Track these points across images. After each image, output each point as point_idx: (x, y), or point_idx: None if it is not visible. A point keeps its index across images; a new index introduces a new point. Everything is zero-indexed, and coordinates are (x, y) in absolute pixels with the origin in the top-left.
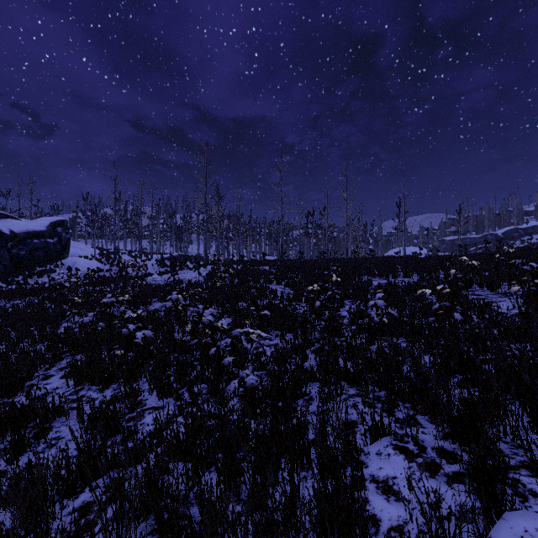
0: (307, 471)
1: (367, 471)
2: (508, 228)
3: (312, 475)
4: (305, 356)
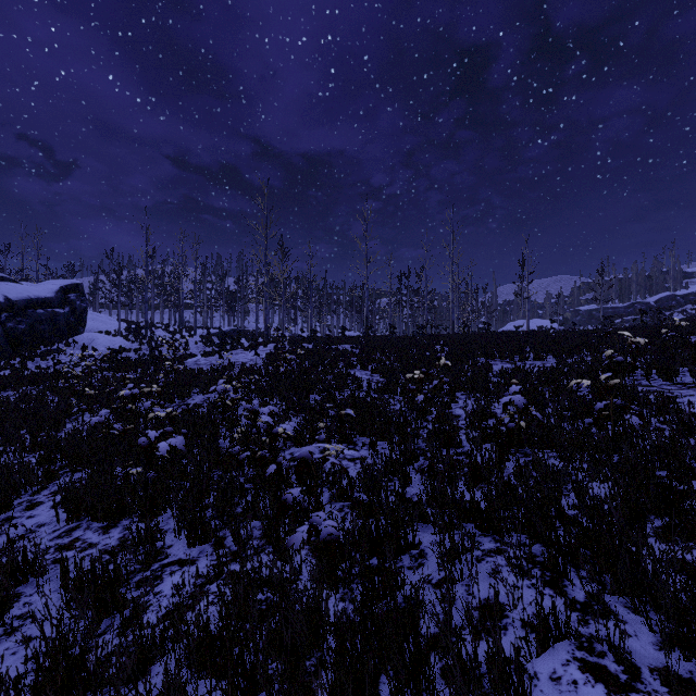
0: None
1: None
2: (663, 294)
3: None
4: (407, 477)
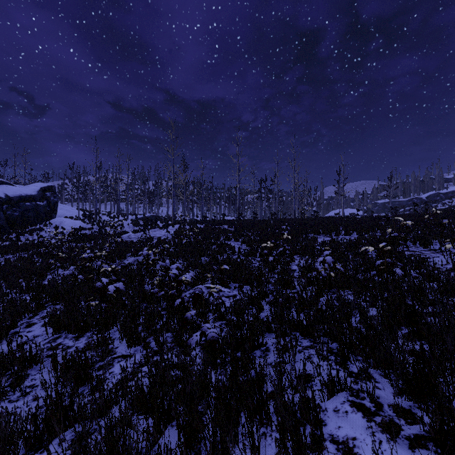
0: (266, 427)
1: (326, 429)
2: (431, 192)
3: (271, 432)
4: (261, 306)
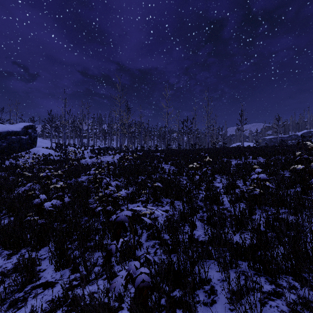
0: None
1: None
2: (305, 131)
3: None
4: (194, 224)
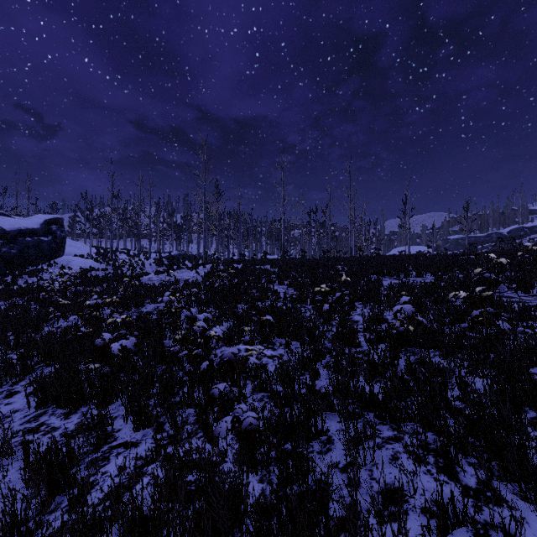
0: None
1: None
2: (514, 226)
3: None
4: (316, 372)
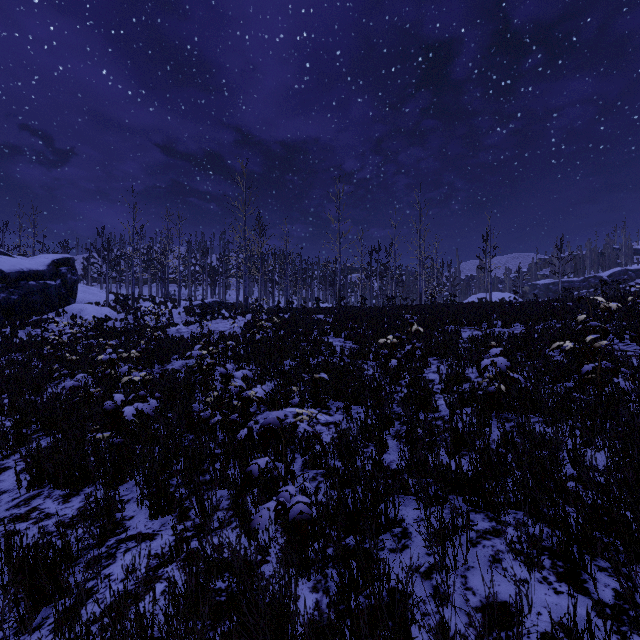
0: None
1: None
2: (616, 269)
3: None
4: (383, 443)
